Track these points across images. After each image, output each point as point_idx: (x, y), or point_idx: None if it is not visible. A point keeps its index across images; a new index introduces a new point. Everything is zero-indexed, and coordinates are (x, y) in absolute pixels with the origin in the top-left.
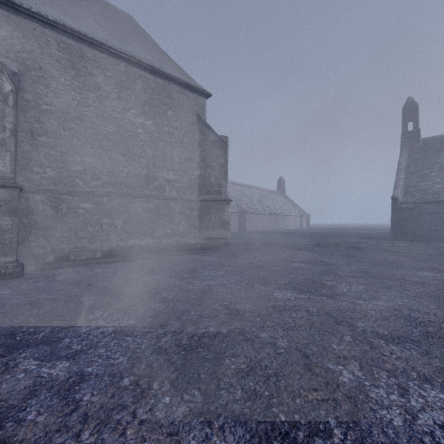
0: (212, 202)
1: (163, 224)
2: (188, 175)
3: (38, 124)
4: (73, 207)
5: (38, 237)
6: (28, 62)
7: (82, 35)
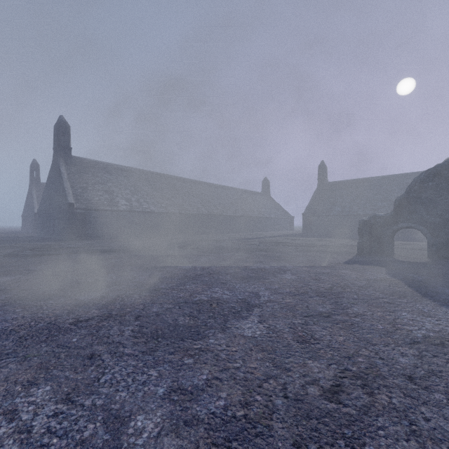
0: None
1: None
2: None
3: None
4: None
5: None
6: None
7: None
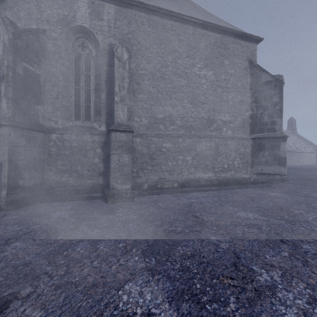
0: (265, 140)
1: (221, 160)
2: (241, 116)
3: (137, 85)
4: (158, 147)
5: (138, 170)
6: (131, 40)
7: (165, 10)
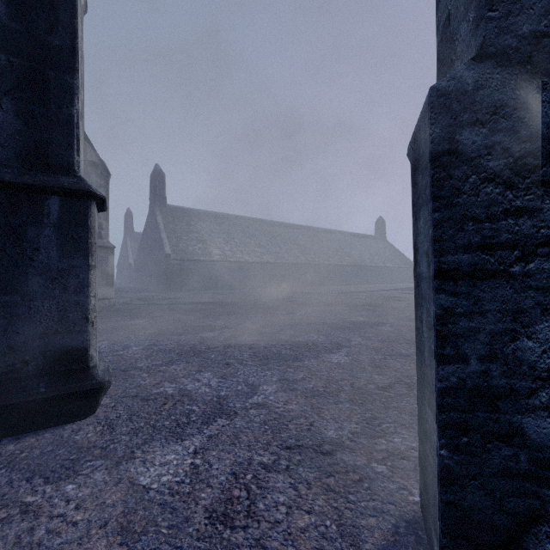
0: None
1: None
2: None
3: None
4: None
5: None
6: None
7: None
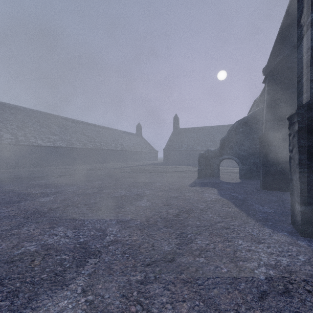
0: None
1: None
2: None
3: None
4: None
5: None
6: None
7: None
